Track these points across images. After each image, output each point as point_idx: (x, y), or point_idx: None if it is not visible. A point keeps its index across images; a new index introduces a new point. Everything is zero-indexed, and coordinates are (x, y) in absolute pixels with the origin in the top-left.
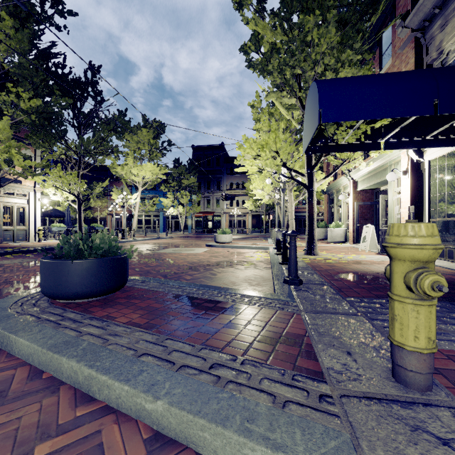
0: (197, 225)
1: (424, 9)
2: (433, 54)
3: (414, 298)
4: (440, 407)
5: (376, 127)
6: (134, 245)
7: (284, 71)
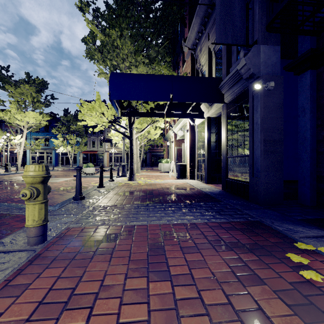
0: (85, 160)
1: (191, 38)
2: (198, 65)
3: (28, 201)
4: (26, 251)
5: (161, 104)
6: (11, 177)
7: (106, 61)
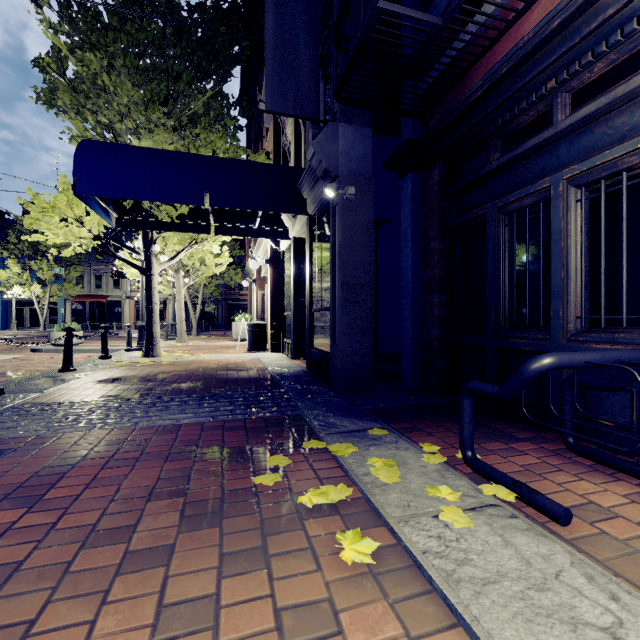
0: (77, 317)
1: None
2: (284, 139)
3: None
4: None
5: (205, 208)
6: None
7: (84, 114)
